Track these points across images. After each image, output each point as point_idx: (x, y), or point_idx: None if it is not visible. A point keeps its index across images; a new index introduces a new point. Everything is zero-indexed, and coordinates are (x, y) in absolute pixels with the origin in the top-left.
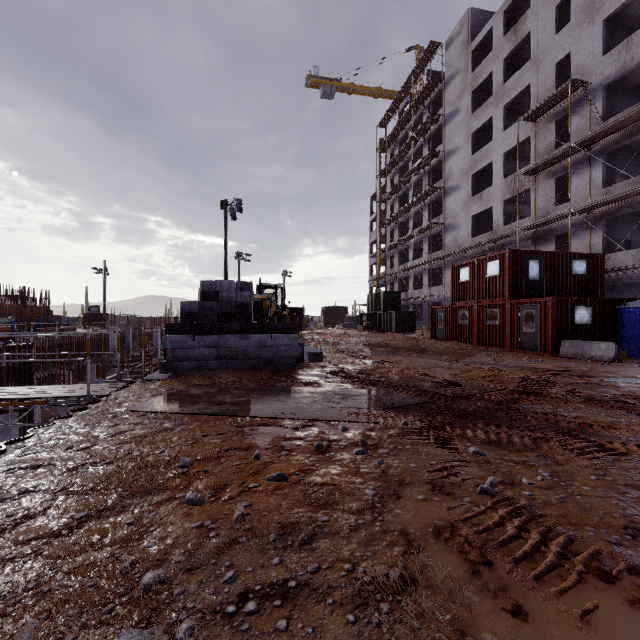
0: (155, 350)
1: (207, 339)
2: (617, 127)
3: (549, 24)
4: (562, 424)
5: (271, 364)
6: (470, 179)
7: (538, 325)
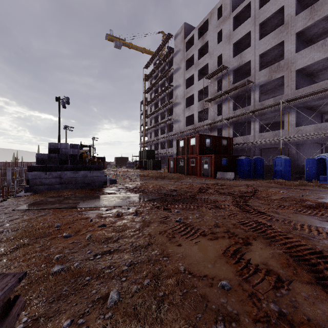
0: (8, 182)
1: (54, 173)
2: (237, 87)
3: (215, 39)
4: (209, 201)
5: (90, 185)
6: (185, 100)
7: (209, 166)
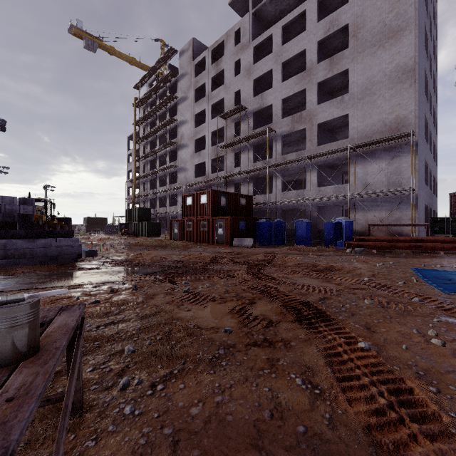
0: None
1: None
2: (258, 135)
3: (232, 70)
4: (221, 271)
5: (56, 260)
6: (194, 142)
7: (224, 230)
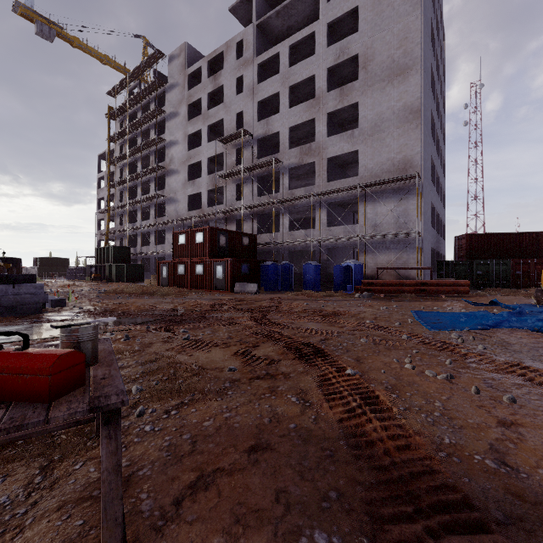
0: None
1: None
2: (263, 165)
3: (233, 87)
4: (223, 319)
5: (14, 311)
6: (187, 168)
7: (224, 274)
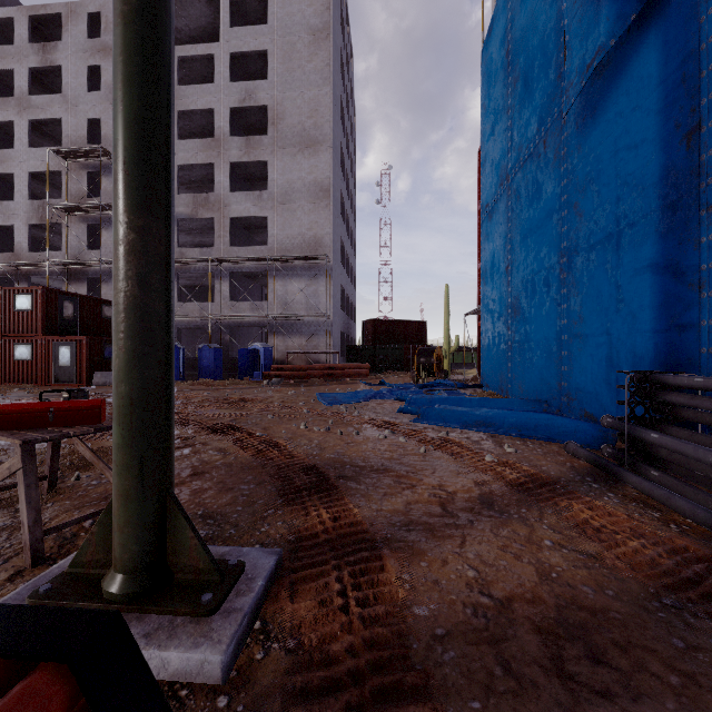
0: None
1: None
2: None
3: (82, 76)
4: None
5: None
6: None
7: (74, 360)
